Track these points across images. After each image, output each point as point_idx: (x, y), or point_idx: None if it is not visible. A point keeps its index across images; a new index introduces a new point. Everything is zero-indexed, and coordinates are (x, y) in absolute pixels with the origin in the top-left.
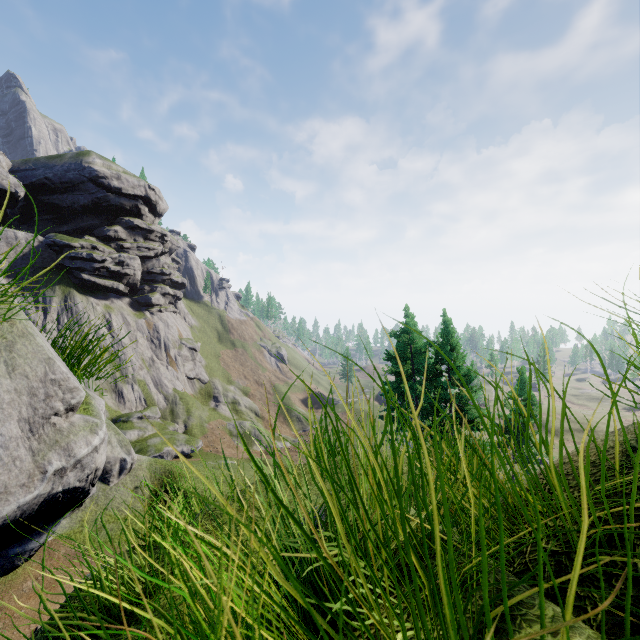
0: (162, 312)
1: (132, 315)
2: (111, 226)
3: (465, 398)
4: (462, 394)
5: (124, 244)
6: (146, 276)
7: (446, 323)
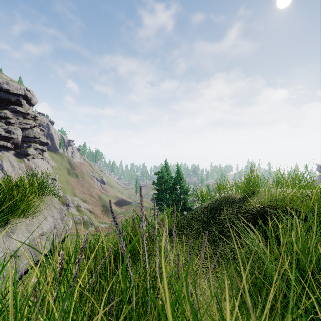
0: (34, 159)
1: (16, 161)
2: (2, 110)
3: (186, 199)
4: (185, 197)
5: (10, 121)
6: (24, 139)
7: (179, 168)
